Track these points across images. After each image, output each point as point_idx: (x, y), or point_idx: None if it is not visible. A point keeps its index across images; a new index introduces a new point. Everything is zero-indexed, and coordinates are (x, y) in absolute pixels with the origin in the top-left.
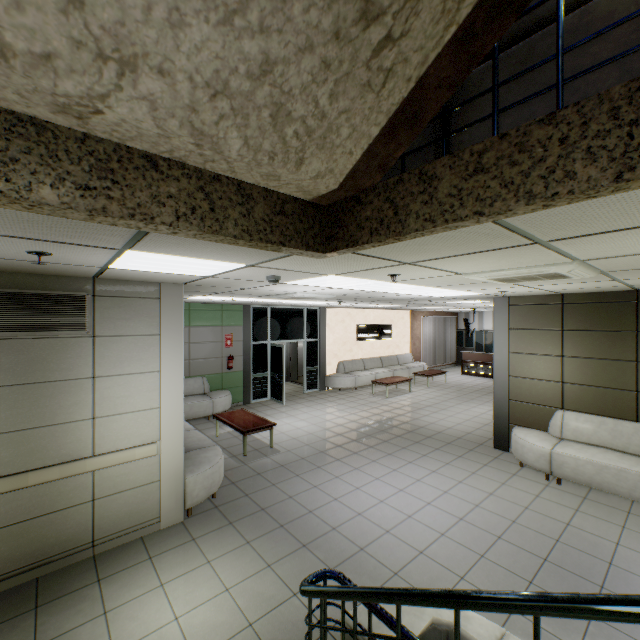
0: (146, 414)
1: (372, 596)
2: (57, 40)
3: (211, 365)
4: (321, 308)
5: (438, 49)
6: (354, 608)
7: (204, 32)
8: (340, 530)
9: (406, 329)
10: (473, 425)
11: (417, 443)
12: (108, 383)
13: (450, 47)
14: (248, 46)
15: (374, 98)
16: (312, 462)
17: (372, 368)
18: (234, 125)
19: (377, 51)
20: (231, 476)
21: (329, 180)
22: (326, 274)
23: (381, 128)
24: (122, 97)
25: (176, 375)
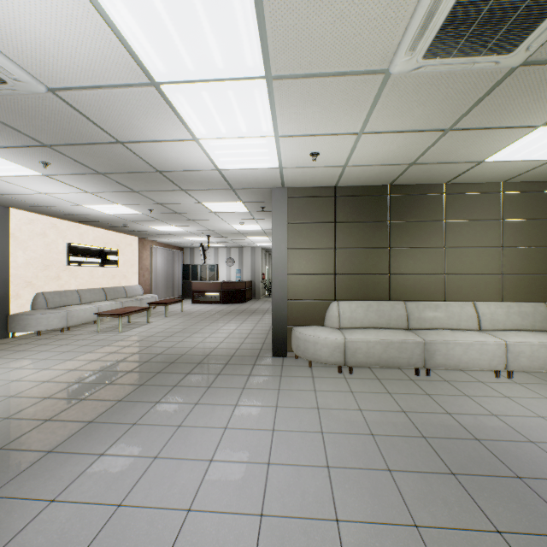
0: None
1: None
2: None
3: None
4: None
5: None
6: None
7: None
8: None
9: (135, 258)
10: (236, 341)
11: (190, 374)
12: None
13: None
14: None
15: None
16: None
17: (93, 302)
18: None
19: None
20: None
21: None
22: None
23: None
24: None
25: None
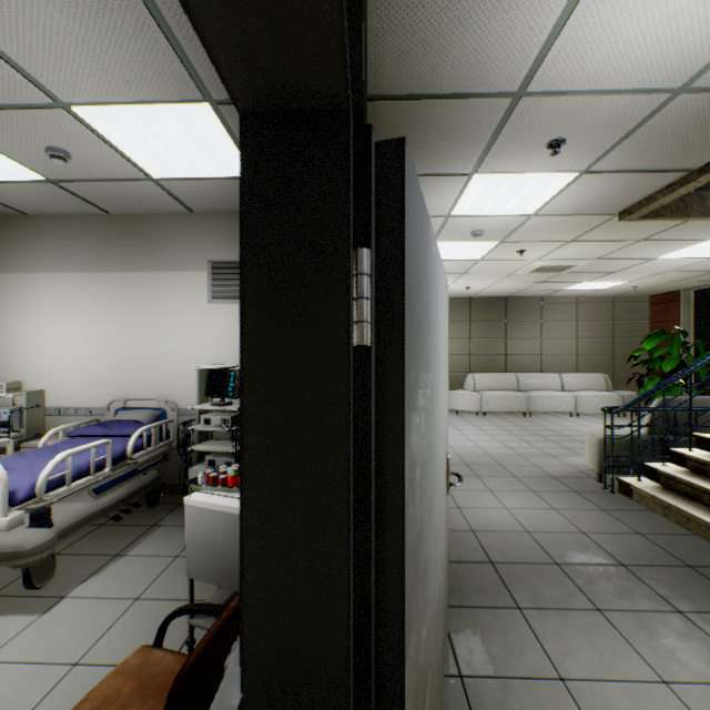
0: None
1: None
2: None
3: None
4: None
5: None
6: None
7: None
8: None
9: None
10: None
11: None
12: None
13: None
14: None
15: None
16: None
17: None
18: None
19: None
20: None
21: None
22: None
23: None
24: None
25: None
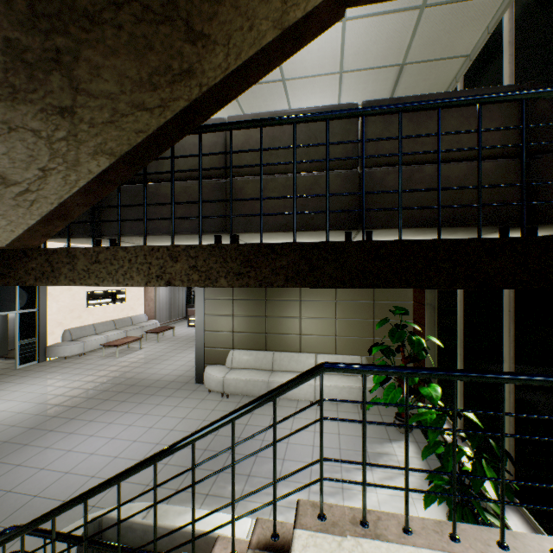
0: None
1: (35, 523)
2: None
3: None
4: None
5: (70, 194)
6: (23, 540)
7: None
8: (43, 494)
9: (141, 293)
10: (186, 368)
11: (137, 394)
12: None
13: (79, 193)
14: None
15: (26, 210)
16: (18, 442)
17: (105, 331)
18: None
19: (21, 194)
20: None
21: None
22: None
23: (38, 220)
24: None
25: None
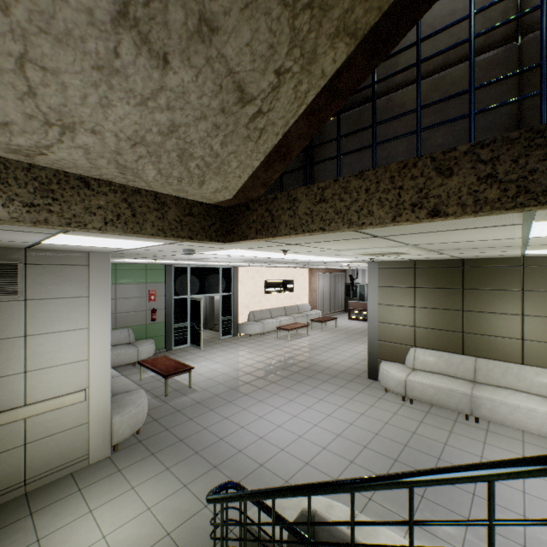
0: (76, 366)
1: (256, 495)
2: (14, 114)
3: (136, 318)
4: (234, 267)
5: (295, 117)
6: (245, 506)
7: (126, 109)
8: (245, 452)
9: (305, 283)
10: (354, 361)
11: (310, 377)
12: (39, 340)
13: (303, 116)
14: (159, 117)
15: (254, 145)
16: (224, 398)
17: (277, 316)
18: (150, 162)
19: (253, 119)
20: (154, 414)
21: (225, 193)
22: (232, 248)
23: (261, 162)
24: (63, 146)
25: (103, 331)
